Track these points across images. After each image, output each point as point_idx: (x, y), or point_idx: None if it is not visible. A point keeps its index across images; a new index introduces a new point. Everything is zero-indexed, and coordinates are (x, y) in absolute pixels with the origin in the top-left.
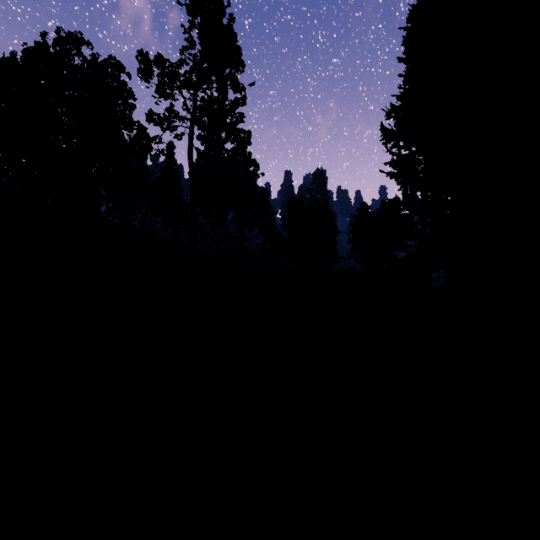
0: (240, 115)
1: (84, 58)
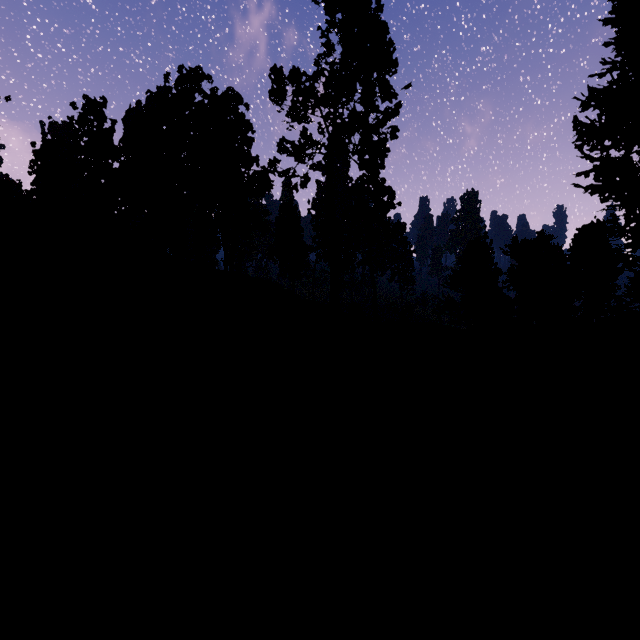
0: (393, 129)
1: (204, 94)
